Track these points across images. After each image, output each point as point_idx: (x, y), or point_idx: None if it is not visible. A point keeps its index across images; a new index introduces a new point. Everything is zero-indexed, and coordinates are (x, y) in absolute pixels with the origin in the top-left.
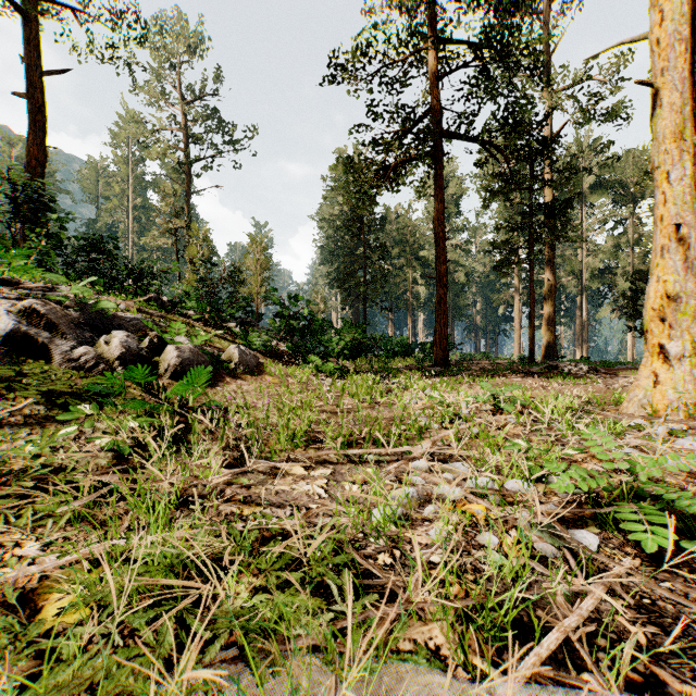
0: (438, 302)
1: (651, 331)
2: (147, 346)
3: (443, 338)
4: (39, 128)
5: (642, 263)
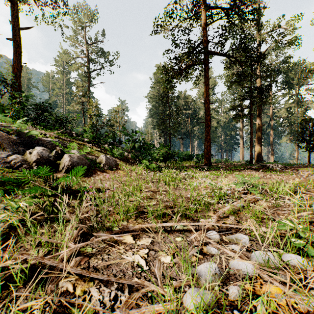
0: (206, 134)
1: None
2: (54, 155)
3: (208, 152)
4: (18, 54)
5: (302, 116)
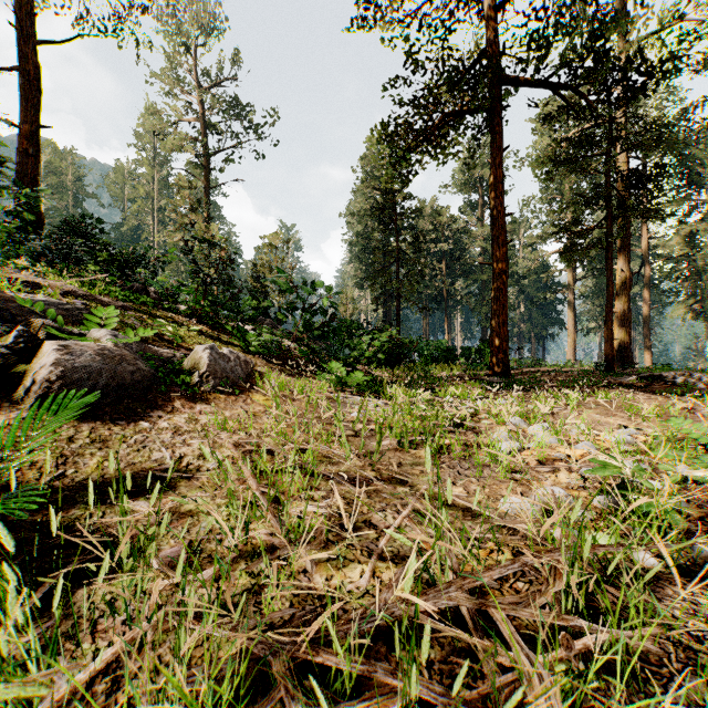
0: (496, 295)
1: None
2: (11, 343)
3: (502, 340)
4: (31, 105)
5: None
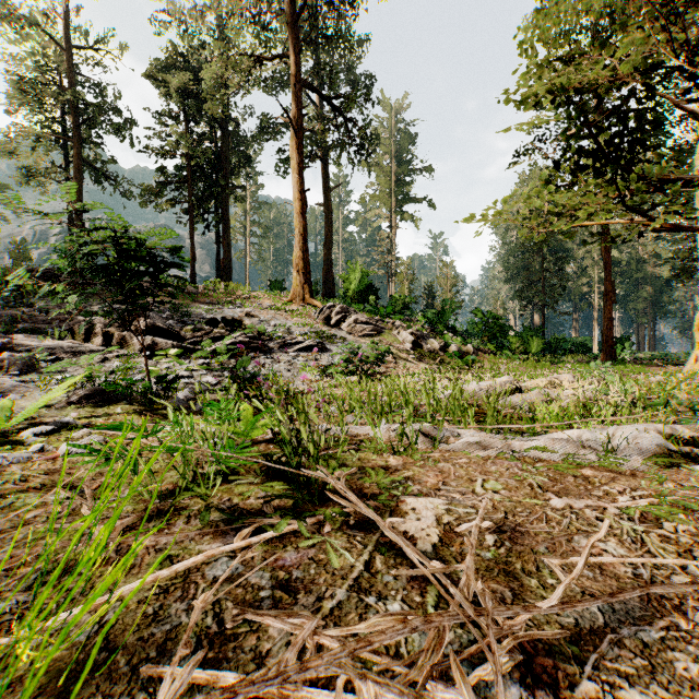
0: (605, 312)
1: (694, 336)
2: (443, 345)
3: (609, 339)
4: (330, 223)
5: None
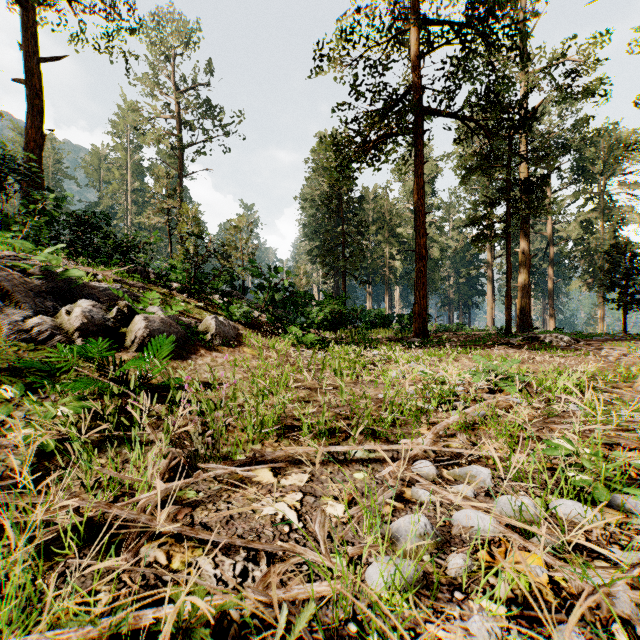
0: (417, 275)
1: None
2: (114, 316)
3: (422, 310)
4: (37, 112)
5: (612, 238)
